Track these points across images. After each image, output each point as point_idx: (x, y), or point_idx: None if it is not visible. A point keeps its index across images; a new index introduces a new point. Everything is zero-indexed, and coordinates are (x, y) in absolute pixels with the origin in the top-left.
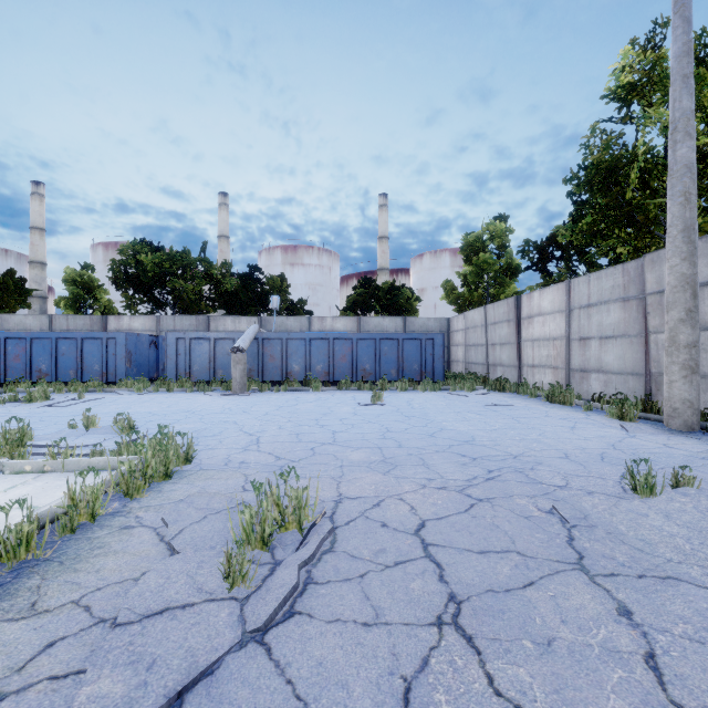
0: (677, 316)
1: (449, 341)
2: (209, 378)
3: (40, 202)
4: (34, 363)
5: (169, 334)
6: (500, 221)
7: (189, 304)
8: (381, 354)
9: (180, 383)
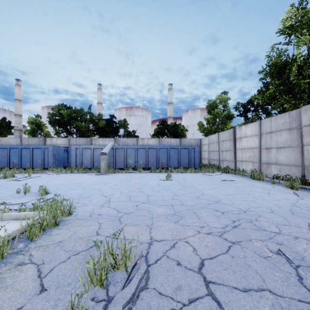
0: None
1: (201, 149)
2: (91, 166)
3: (19, 88)
4: (11, 159)
5: (72, 146)
6: (224, 94)
7: (83, 133)
8: (170, 155)
9: (77, 169)
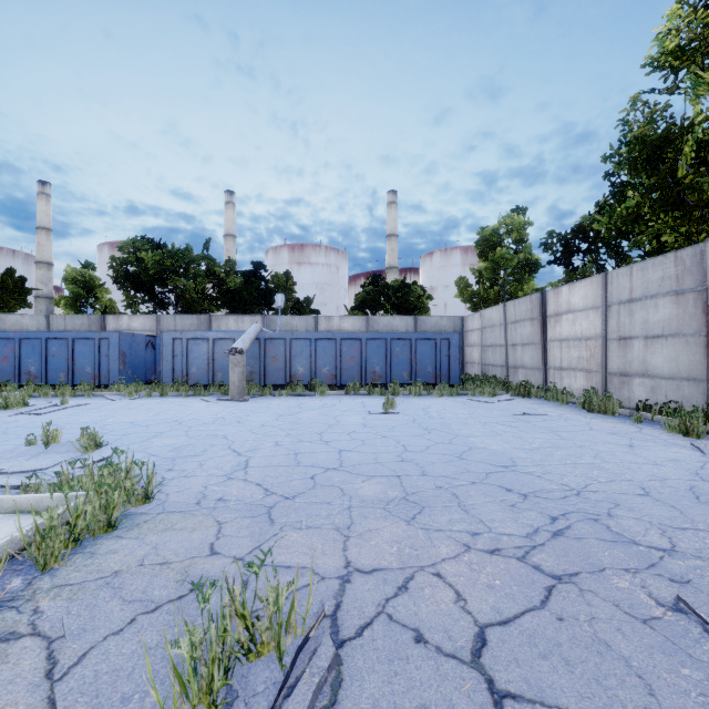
0: None
1: (463, 341)
2: (208, 381)
3: (46, 202)
4: (23, 365)
5: (165, 334)
6: (518, 214)
7: (191, 303)
8: (392, 355)
9: (176, 386)
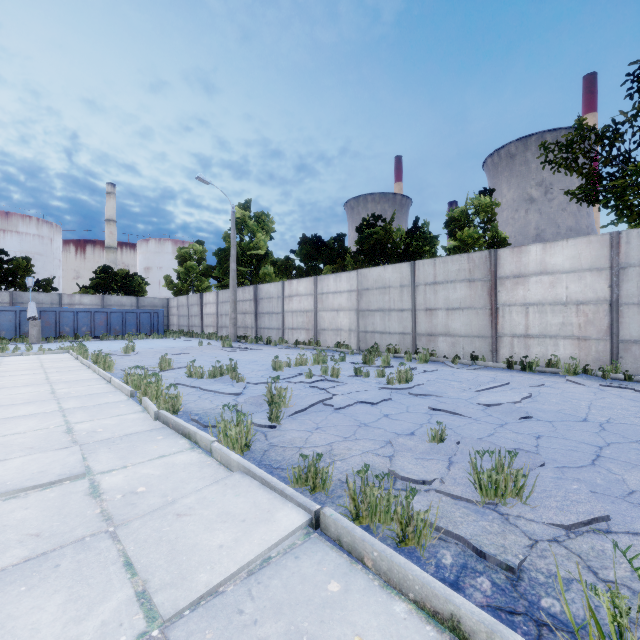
0: (231, 310)
1: (169, 312)
2: None
3: None
4: None
5: None
6: (200, 244)
7: None
8: (126, 321)
9: None
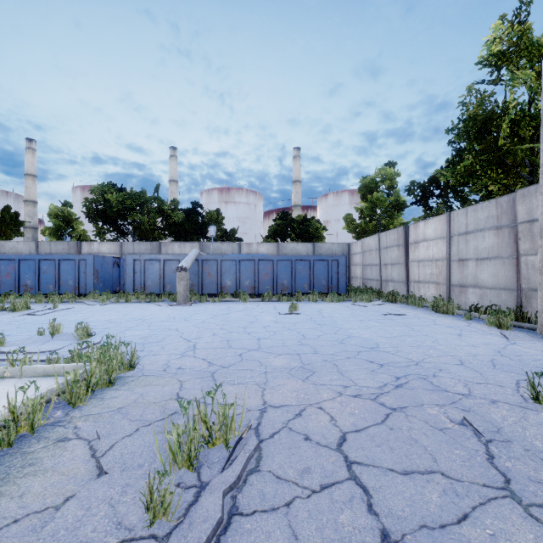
0: None
1: (349, 261)
2: (159, 291)
3: (32, 155)
4: (22, 279)
5: (128, 256)
6: (390, 167)
7: (145, 233)
8: (296, 272)
9: (136, 295)
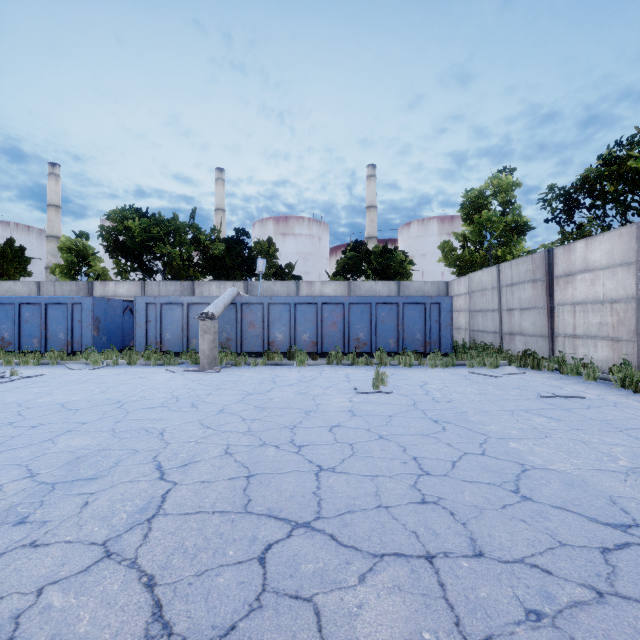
0: None
1: None
2: (182, 348)
3: (56, 182)
4: None
5: (138, 299)
6: (505, 175)
7: (177, 270)
8: (377, 321)
9: (147, 354)
